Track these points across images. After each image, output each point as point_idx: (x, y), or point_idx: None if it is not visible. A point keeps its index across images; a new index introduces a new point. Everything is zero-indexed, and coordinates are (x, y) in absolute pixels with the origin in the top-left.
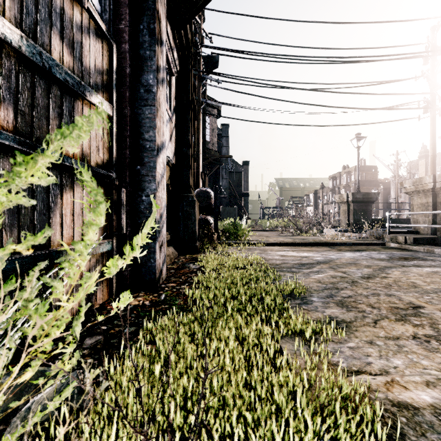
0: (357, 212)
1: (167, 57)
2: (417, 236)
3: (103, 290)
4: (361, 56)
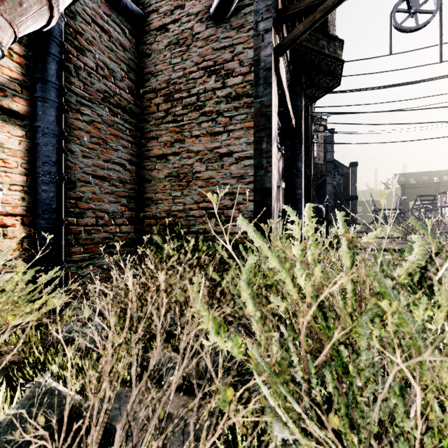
0: None
1: None
2: None
3: None
4: None
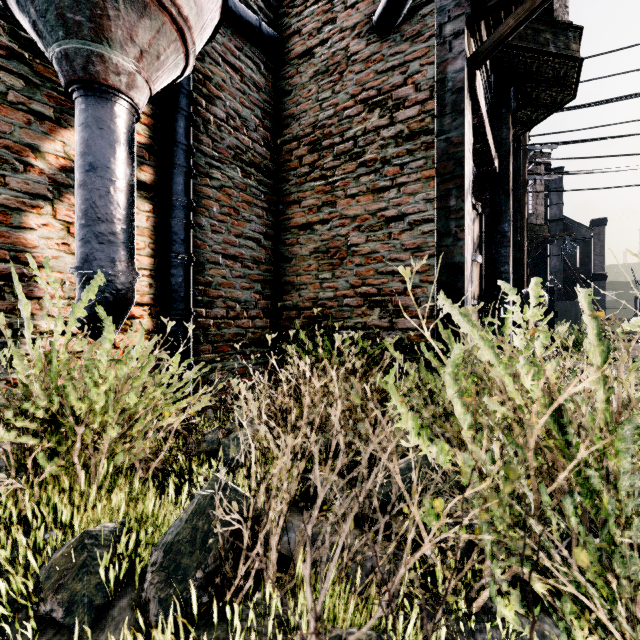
0: None
1: None
2: None
3: None
4: None
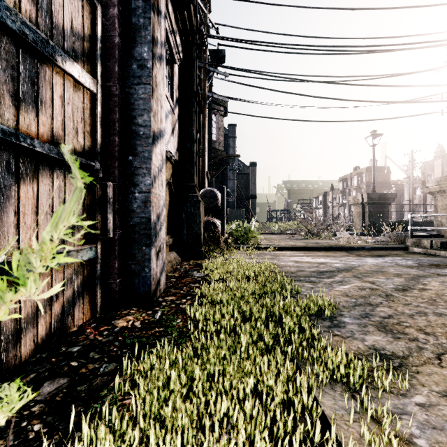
0: (373, 214)
1: (168, 40)
2: (445, 240)
3: (83, 307)
4: (380, 45)
